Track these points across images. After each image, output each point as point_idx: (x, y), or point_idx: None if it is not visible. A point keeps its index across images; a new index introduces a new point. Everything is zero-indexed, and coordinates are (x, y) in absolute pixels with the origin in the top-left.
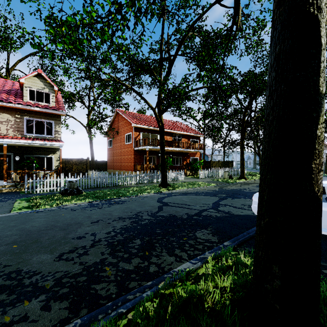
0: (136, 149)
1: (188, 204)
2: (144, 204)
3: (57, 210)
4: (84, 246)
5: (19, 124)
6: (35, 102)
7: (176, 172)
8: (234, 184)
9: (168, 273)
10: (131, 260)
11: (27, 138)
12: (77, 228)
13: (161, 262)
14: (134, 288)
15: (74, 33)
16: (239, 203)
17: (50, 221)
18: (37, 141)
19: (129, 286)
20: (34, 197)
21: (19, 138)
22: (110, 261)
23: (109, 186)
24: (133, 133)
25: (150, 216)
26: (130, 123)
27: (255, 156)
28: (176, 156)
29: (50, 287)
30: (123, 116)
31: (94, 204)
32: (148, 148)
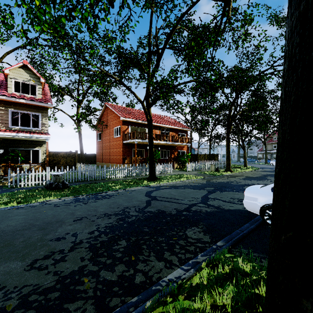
0: (124, 143)
1: (177, 198)
2: (132, 198)
3: (40, 206)
4: (62, 249)
5: (3, 117)
6: (20, 94)
7: (164, 165)
8: (221, 176)
9: (156, 284)
10: (114, 267)
11: (12, 130)
12: (57, 227)
13: (148, 269)
14: (115, 308)
15: (49, 9)
16: (228, 197)
17: (29, 219)
18: (22, 134)
19: (110, 304)
20: (17, 192)
21: (3, 130)
22: (90, 269)
23: (96, 179)
24: (121, 127)
25: (138, 212)
26: (119, 117)
27: (239, 149)
28: (164, 149)
29: (13, 309)
30: (112, 110)
31: (80, 198)
32: (136, 141)
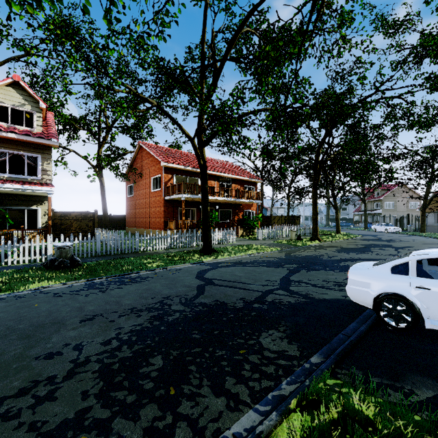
0: (167, 199)
1: (244, 282)
2: (176, 282)
3: (30, 297)
4: (53, 375)
5: None
6: (9, 125)
7: (223, 231)
8: (306, 248)
9: None
10: (138, 411)
11: None
12: (52, 333)
13: (198, 413)
14: None
15: None
16: (320, 279)
17: (8, 319)
18: (10, 185)
19: None
20: None
21: None
22: (96, 416)
23: (125, 252)
24: (162, 176)
25: (184, 305)
26: (159, 162)
27: (328, 209)
28: (223, 209)
29: None
30: (149, 152)
31: (96, 283)
32: (184, 197)
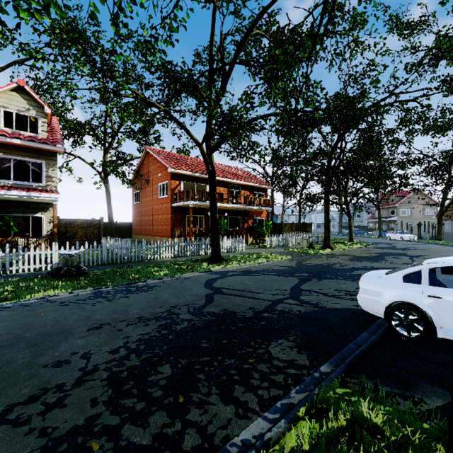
0: (174, 206)
1: (253, 291)
2: (184, 291)
3: (36, 305)
4: (62, 383)
5: None
6: (14, 131)
7: (232, 239)
8: (317, 256)
9: (221, 450)
10: (147, 418)
11: (0, 186)
12: (60, 341)
13: (207, 420)
14: None
15: None
16: (331, 288)
17: (15, 328)
18: (15, 192)
19: None
20: (4, 281)
21: None
22: (106, 422)
23: (131, 261)
24: (170, 182)
25: (193, 314)
26: (166, 168)
27: (341, 217)
28: (232, 216)
29: None
30: (155, 157)
31: (103, 292)
32: (192, 204)
